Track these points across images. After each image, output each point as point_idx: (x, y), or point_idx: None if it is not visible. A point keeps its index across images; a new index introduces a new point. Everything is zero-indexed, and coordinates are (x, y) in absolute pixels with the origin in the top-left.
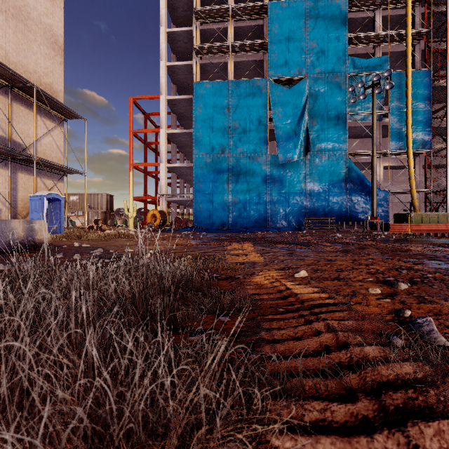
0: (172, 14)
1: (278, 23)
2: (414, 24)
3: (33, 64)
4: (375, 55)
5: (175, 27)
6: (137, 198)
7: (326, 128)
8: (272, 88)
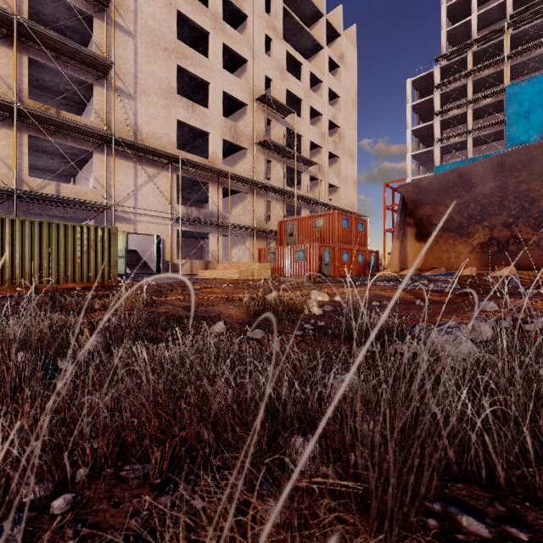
0: (416, 110)
1: (517, 101)
2: None
3: (348, 199)
4: None
5: (417, 117)
6: (388, 253)
7: None
8: None
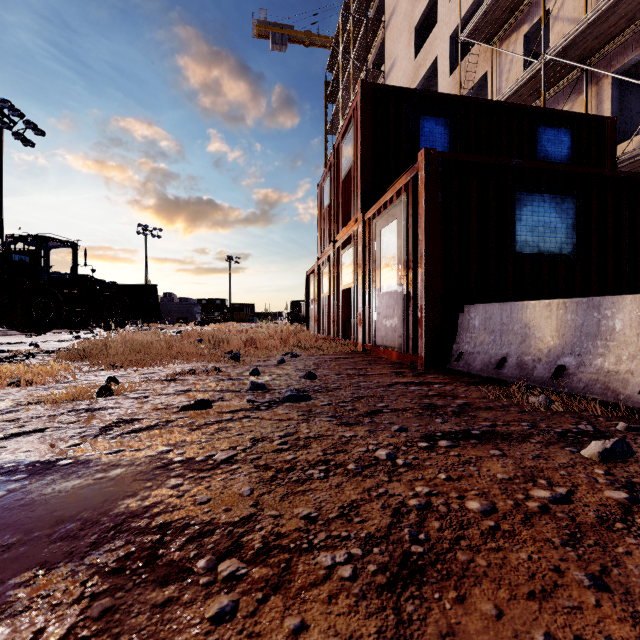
0: None
1: None
2: None
3: None
4: None
5: None
6: None
7: None
8: None
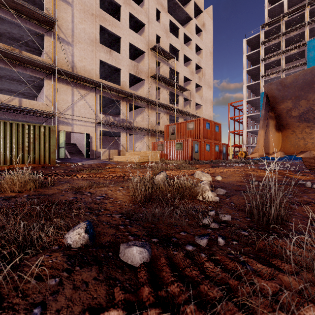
0: (248, 58)
1: (314, 50)
2: None
3: (207, 112)
4: None
5: (249, 62)
6: (232, 146)
7: None
8: None
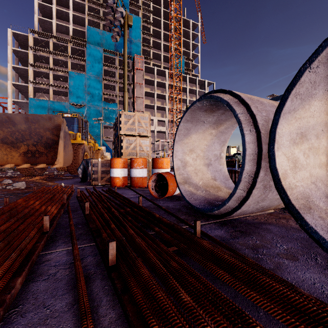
0: (16, 54)
1: (73, 81)
2: (129, 92)
3: None
4: (116, 100)
5: (17, 59)
6: None
7: (94, 127)
8: (70, 107)
